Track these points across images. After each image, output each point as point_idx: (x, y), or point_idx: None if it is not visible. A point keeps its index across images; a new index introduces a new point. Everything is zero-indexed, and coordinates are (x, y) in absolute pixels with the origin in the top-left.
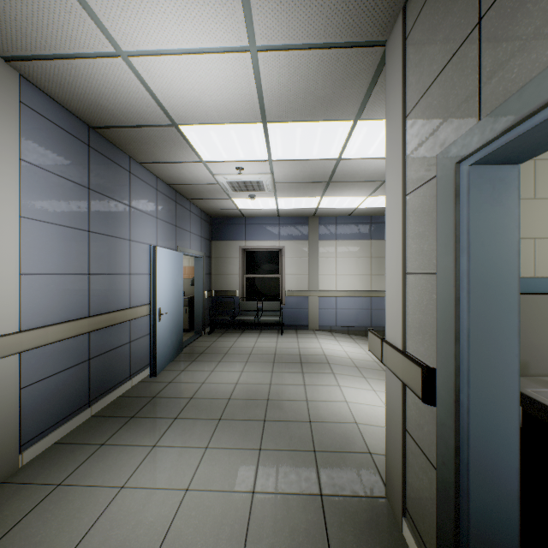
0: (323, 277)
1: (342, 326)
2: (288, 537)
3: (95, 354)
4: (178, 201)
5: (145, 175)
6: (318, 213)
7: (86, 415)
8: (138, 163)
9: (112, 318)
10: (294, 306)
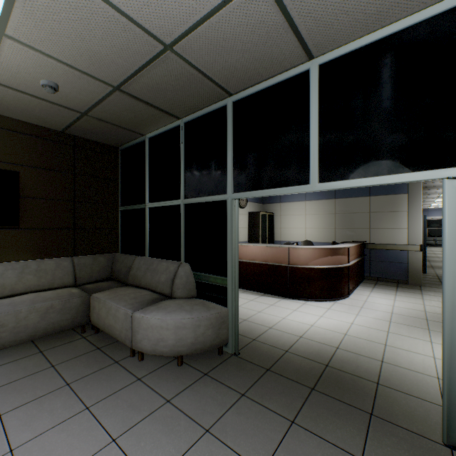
0: None
1: None
2: None
3: None
4: None
5: None
6: None
7: None
8: None
9: None
10: None
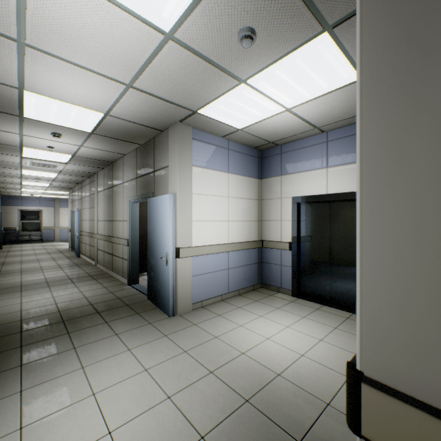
0: (62, 222)
1: None
2: (54, 251)
3: None
4: None
5: None
6: (59, 198)
7: None
8: None
9: None
10: (48, 233)
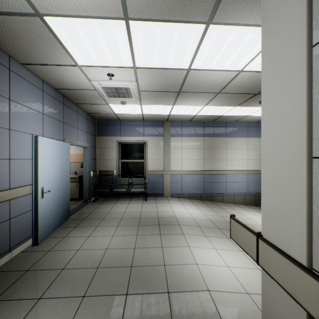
0: (173, 161)
1: (186, 194)
2: None
3: None
4: (66, 104)
5: (30, 76)
6: (170, 118)
7: None
8: (20, 63)
9: None
10: (154, 180)
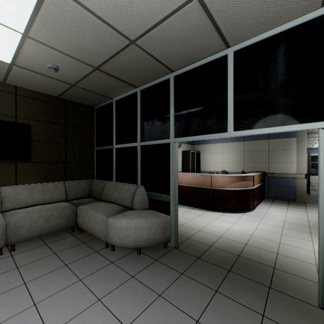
0: None
1: None
2: None
3: None
4: None
5: None
6: None
7: None
8: None
9: None
10: None
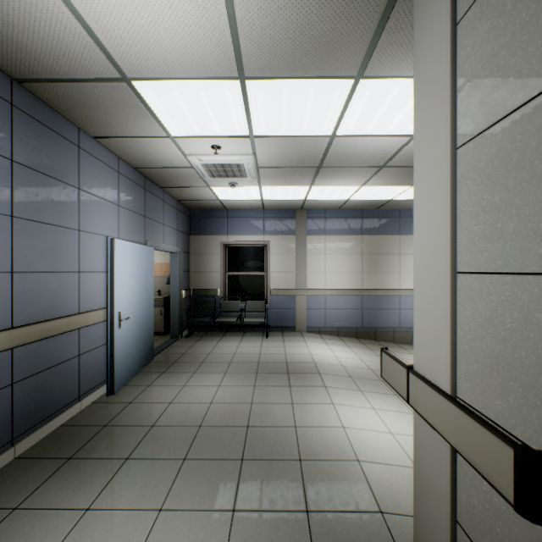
0: (311, 275)
1: (332, 327)
2: None
3: (22, 375)
4: (148, 188)
5: (102, 153)
6: (306, 206)
7: (7, 458)
8: (91, 137)
9: (50, 328)
10: (280, 305)
